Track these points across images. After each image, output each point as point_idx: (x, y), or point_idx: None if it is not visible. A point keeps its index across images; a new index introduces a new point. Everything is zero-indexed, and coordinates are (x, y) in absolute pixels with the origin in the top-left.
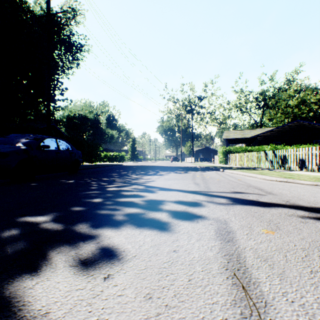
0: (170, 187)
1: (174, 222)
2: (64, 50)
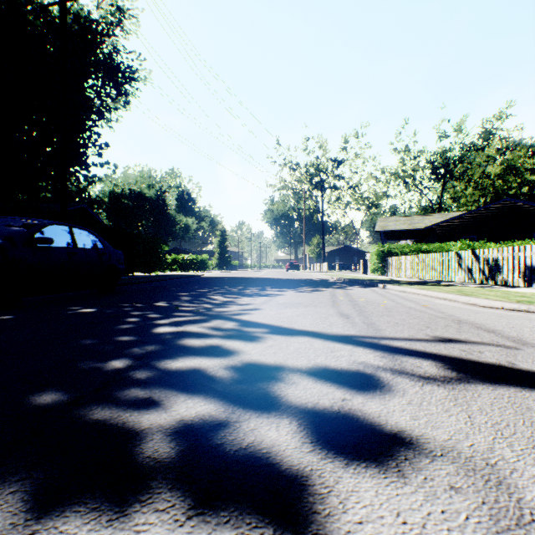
0: (292, 324)
1: (324, 476)
2: (103, 78)
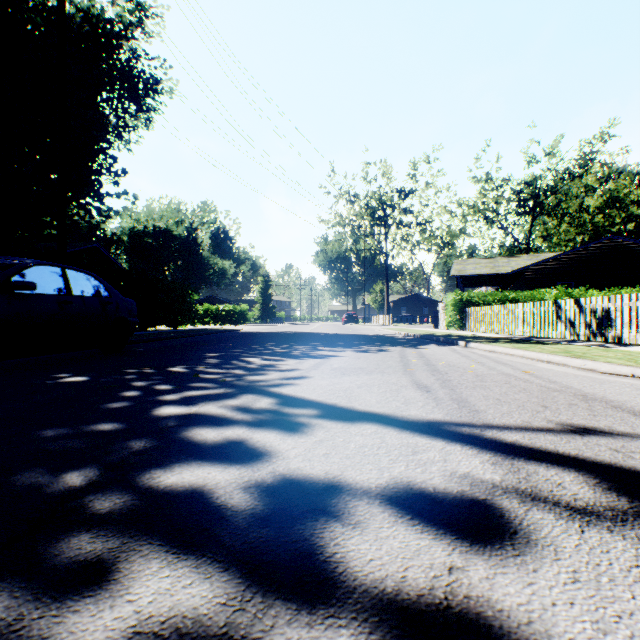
0: (351, 401)
1: None
2: (120, 90)
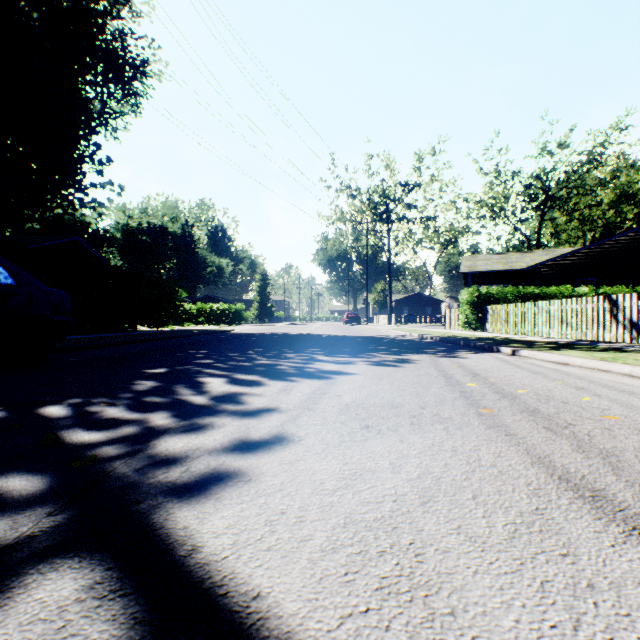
0: None
1: None
2: (104, 72)
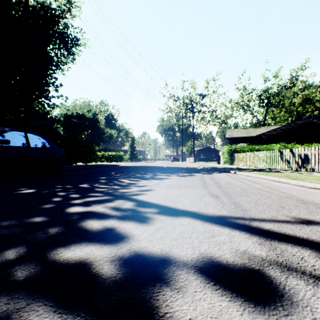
0: (176, 204)
1: None
2: (59, 44)
